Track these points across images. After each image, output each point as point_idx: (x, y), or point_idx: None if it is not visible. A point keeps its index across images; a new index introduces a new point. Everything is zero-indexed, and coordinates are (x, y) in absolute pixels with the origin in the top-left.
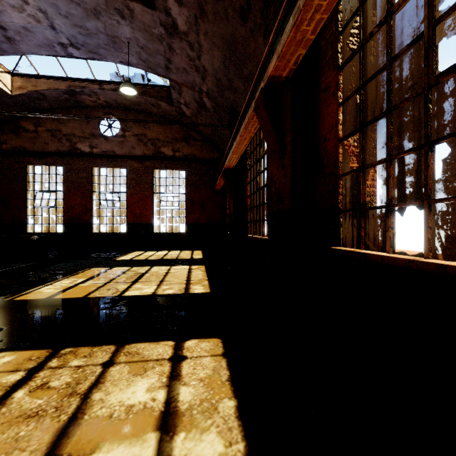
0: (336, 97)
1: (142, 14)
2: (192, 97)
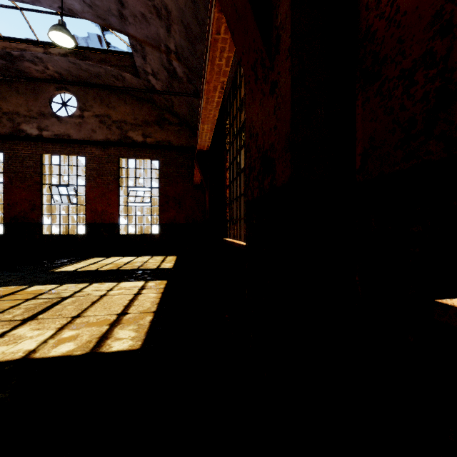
0: None
1: None
2: (159, 62)
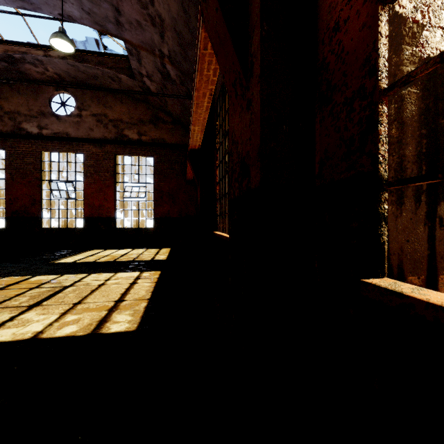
0: None
1: None
2: (153, 65)
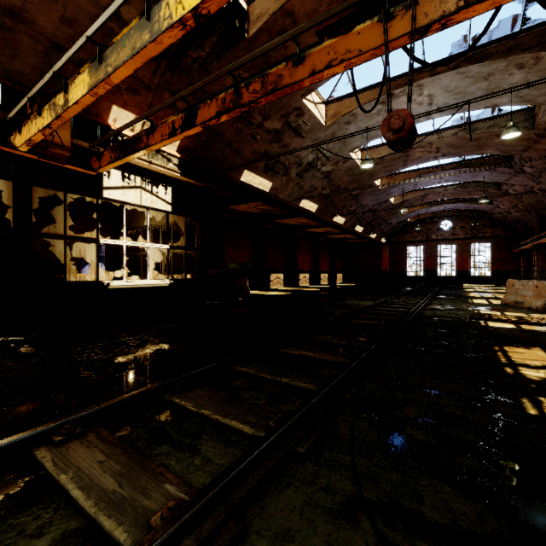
0: None
1: (485, 205)
2: (500, 215)
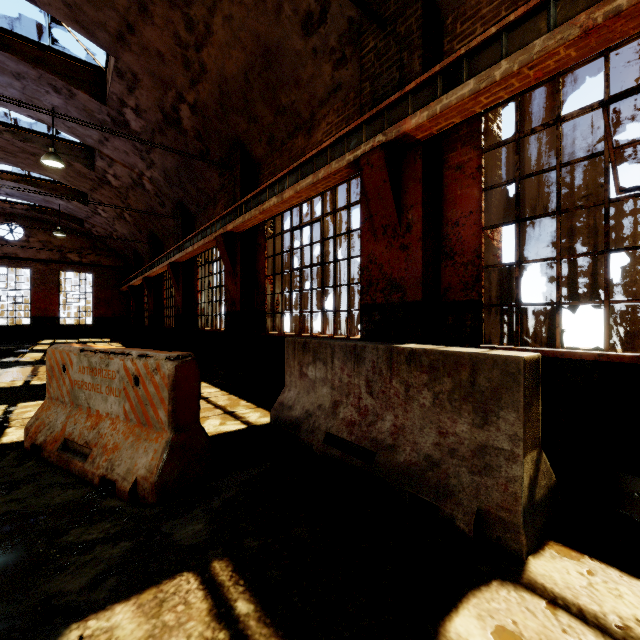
0: (164, 287)
1: (77, 204)
2: (103, 231)
